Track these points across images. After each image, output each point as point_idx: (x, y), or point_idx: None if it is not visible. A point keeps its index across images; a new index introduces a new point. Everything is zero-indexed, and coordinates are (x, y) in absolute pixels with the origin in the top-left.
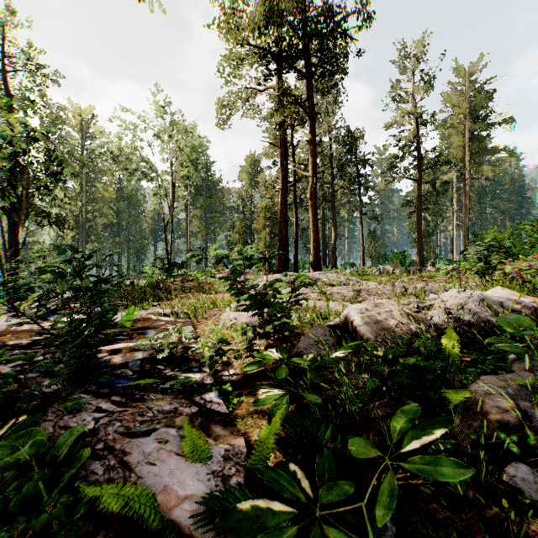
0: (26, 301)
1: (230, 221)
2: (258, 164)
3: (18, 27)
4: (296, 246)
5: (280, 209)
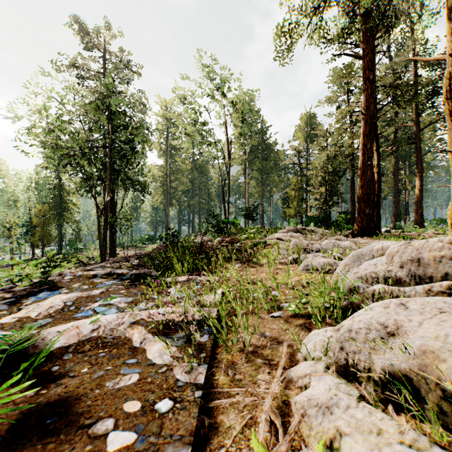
0: (128, 250)
1: (286, 179)
2: (314, 120)
3: (115, 35)
4: (378, 197)
5: (362, 143)
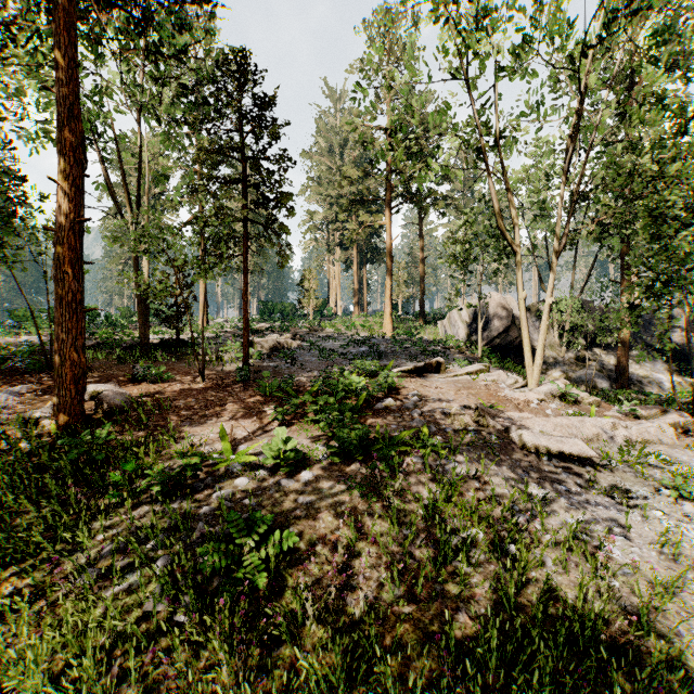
0: None
1: None
2: None
3: None
4: None
5: None
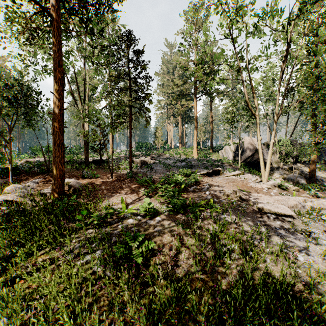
0: None
1: None
2: None
3: None
4: None
5: None
